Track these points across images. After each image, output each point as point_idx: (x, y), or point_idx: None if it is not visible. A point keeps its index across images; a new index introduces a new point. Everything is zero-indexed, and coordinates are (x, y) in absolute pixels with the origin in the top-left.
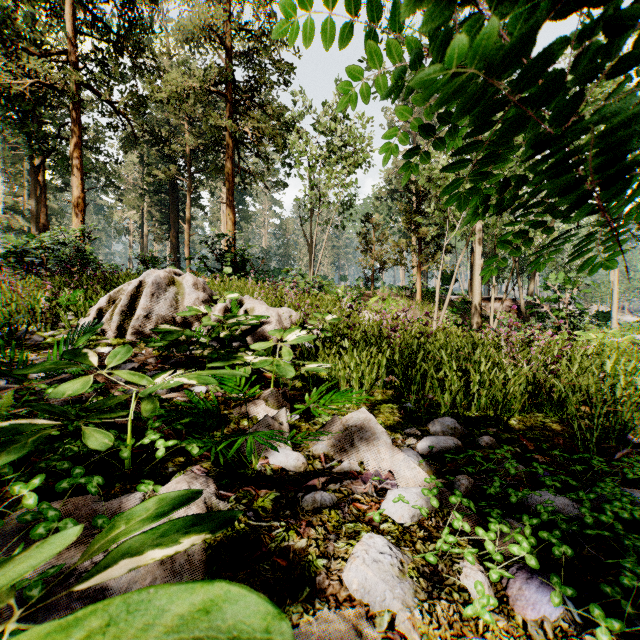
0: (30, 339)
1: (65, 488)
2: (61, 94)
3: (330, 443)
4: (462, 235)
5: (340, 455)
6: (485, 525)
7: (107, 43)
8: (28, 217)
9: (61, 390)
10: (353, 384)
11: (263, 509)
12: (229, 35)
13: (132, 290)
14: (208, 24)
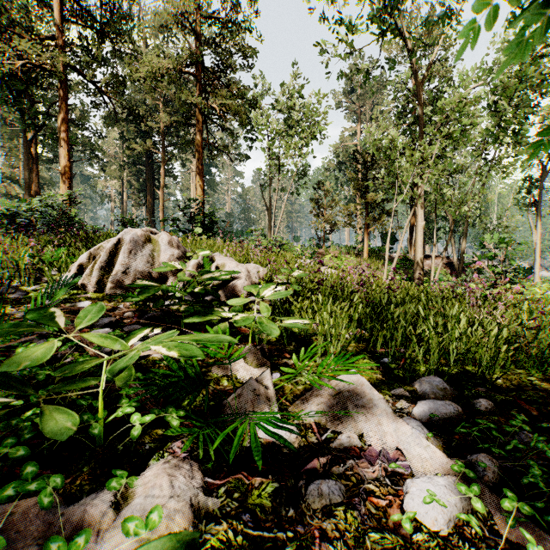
0: (13, 293)
1: (10, 496)
2: (50, 75)
3: (320, 409)
4: (402, 200)
5: (333, 424)
6: (547, 537)
7: (91, 29)
8: (23, 185)
9: (18, 359)
10: (331, 340)
11: (261, 508)
12: (199, 21)
13: (111, 247)
14: (180, 11)
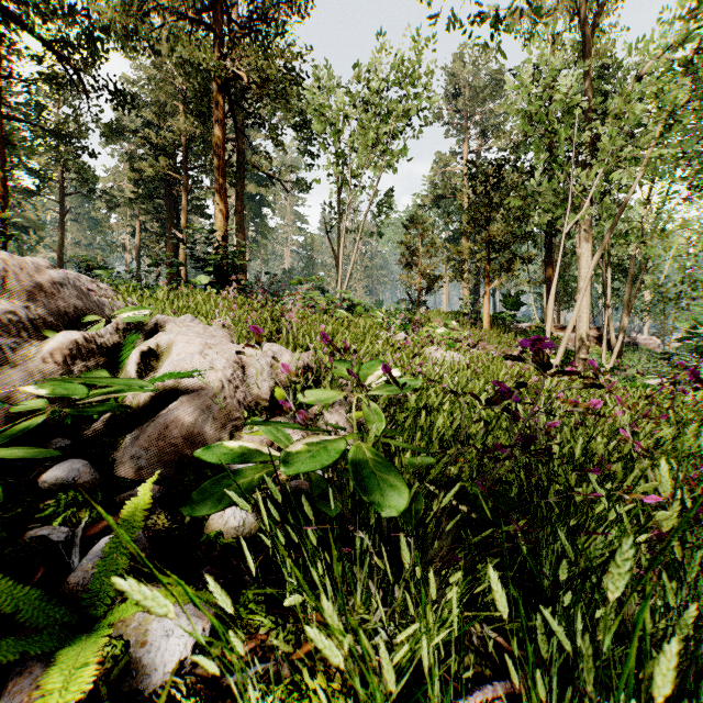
0: None
1: None
2: None
3: None
4: (535, 244)
5: None
6: None
7: None
8: None
9: None
10: None
11: None
12: None
13: None
14: None
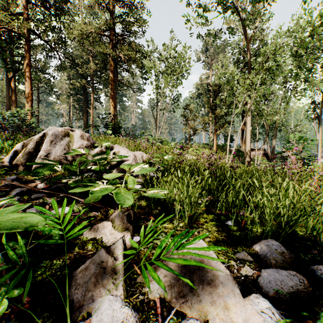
0: None
1: None
2: (21, 38)
3: (167, 282)
4: (237, 115)
5: (178, 302)
6: None
7: (44, 8)
8: None
9: None
10: (185, 207)
11: None
12: (111, 2)
13: (37, 138)
14: None
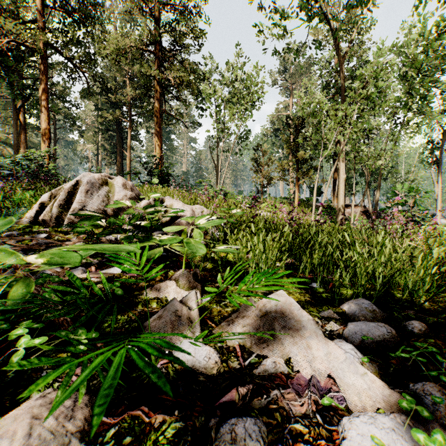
0: None
1: None
2: (34, 54)
3: (246, 331)
4: (327, 159)
5: (259, 347)
6: None
7: (67, 14)
8: None
9: None
10: (262, 265)
11: None
12: (157, 7)
13: (69, 187)
14: None
